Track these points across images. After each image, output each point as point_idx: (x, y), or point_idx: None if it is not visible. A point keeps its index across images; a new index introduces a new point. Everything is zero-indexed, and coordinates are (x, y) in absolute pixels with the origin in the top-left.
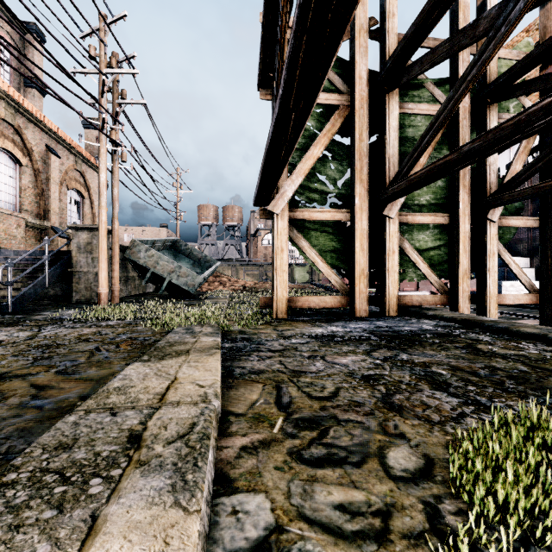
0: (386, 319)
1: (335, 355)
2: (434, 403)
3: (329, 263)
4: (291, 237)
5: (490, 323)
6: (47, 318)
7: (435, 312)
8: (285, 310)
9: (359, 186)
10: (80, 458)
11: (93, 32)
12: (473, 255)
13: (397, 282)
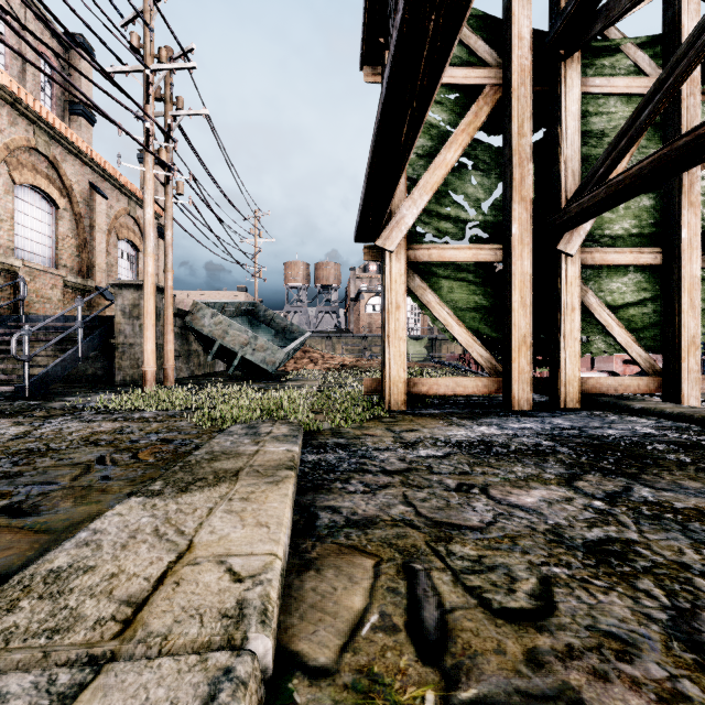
0: (565, 414)
1: (507, 486)
2: None
3: (469, 327)
4: (412, 288)
5: None
6: (65, 406)
7: (647, 404)
8: (403, 397)
9: (518, 207)
10: None
11: (137, 16)
12: (701, 314)
13: (578, 356)
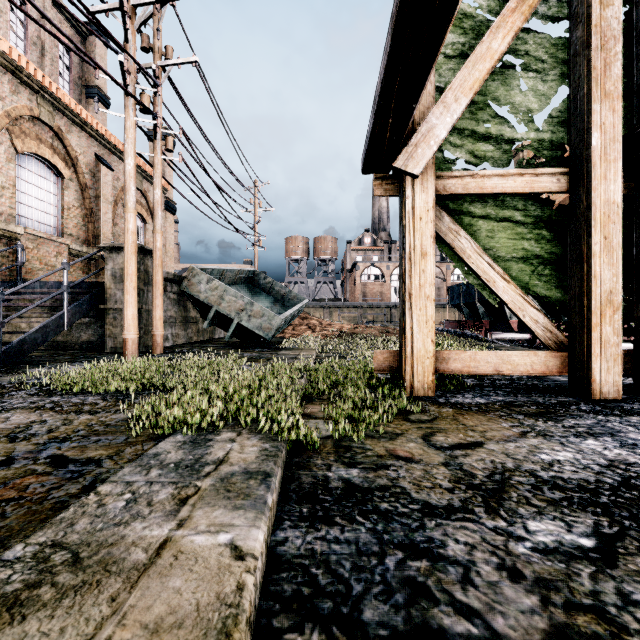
0: None
1: None
2: None
3: (516, 284)
4: (439, 231)
5: None
6: (14, 381)
7: None
8: (431, 379)
9: (599, 107)
10: None
11: None
12: None
13: None
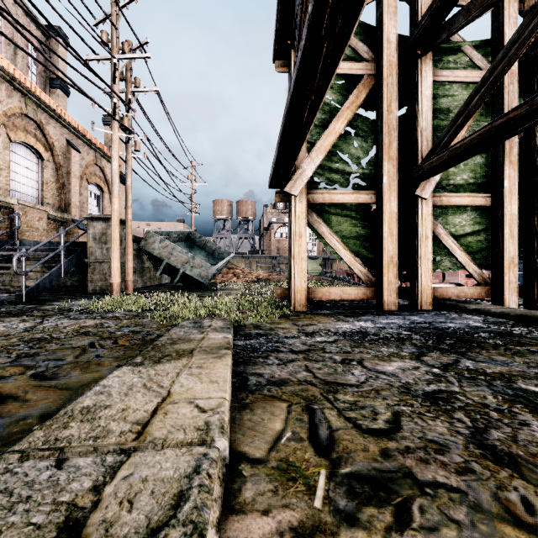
0: (421, 313)
1: (376, 360)
2: None
3: (352, 251)
4: (310, 222)
5: None
6: (55, 308)
7: (479, 306)
8: (304, 302)
9: (387, 164)
10: None
11: (106, 18)
12: (519, 241)
13: (430, 271)
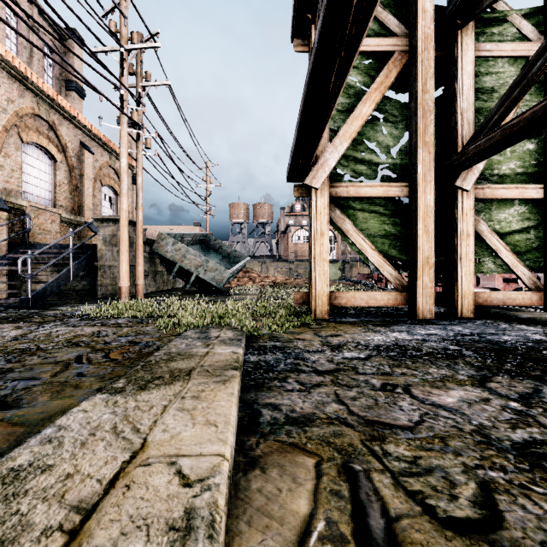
0: (463, 323)
1: (427, 386)
2: None
3: (380, 251)
4: (333, 219)
5: None
6: (57, 314)
7: (532, 315)
8: (326, 308)
9: (422, 151)
10: None
11: (114, 7)
12: None
13: (473, 274)
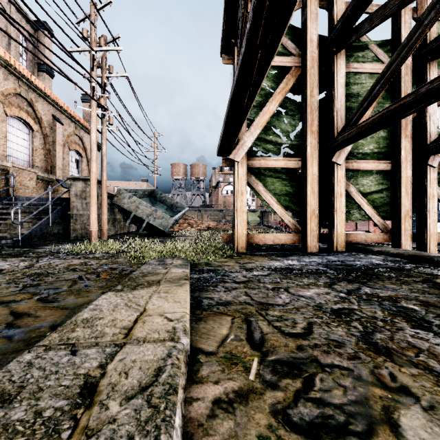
0: (336, 254)
1: (298, 288)
2: (423, 345)
3: (283, 205)
4: (250, 182)
5: (439, 259)
6: (46, 251)
7: (381, 248)
8: (245, 245)
9: (310, 137)
10: (16, 419)
11: (86, 18)
12: (413, 198)
13: (344, 221)
